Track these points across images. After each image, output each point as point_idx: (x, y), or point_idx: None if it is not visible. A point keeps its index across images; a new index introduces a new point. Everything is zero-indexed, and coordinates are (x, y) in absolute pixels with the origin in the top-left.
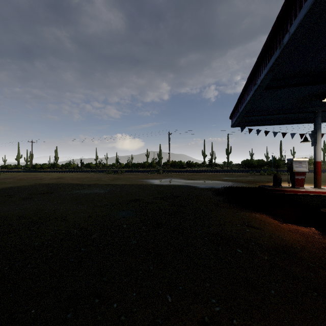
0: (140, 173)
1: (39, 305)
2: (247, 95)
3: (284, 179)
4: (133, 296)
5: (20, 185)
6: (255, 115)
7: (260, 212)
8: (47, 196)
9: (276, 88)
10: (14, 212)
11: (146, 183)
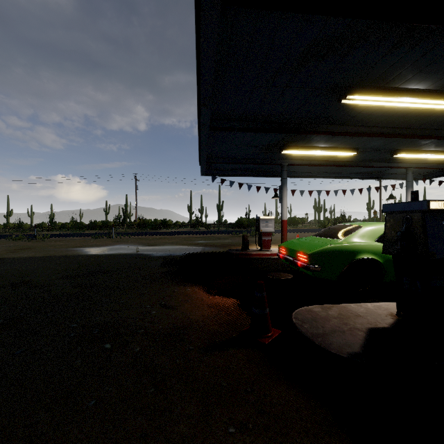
0: (79, 238)
1: None
2: None
3: None
4: None
5: None
6: (222, 163)
7: (197, 284)
8: None
9: (226, 131)
10: None
11: (74, 253)
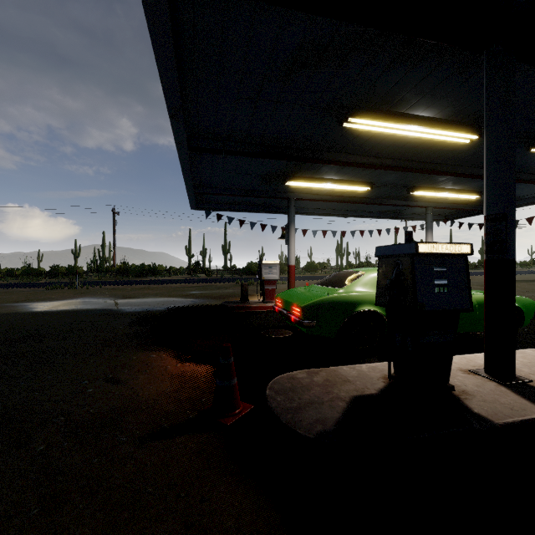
0: (27, 289)
1: None
2: None
3: None
4: None
5: None
6: (216, 194)
7: (168, 348)
8: None
9: (212, 153)
10: None
11: (11, 310)
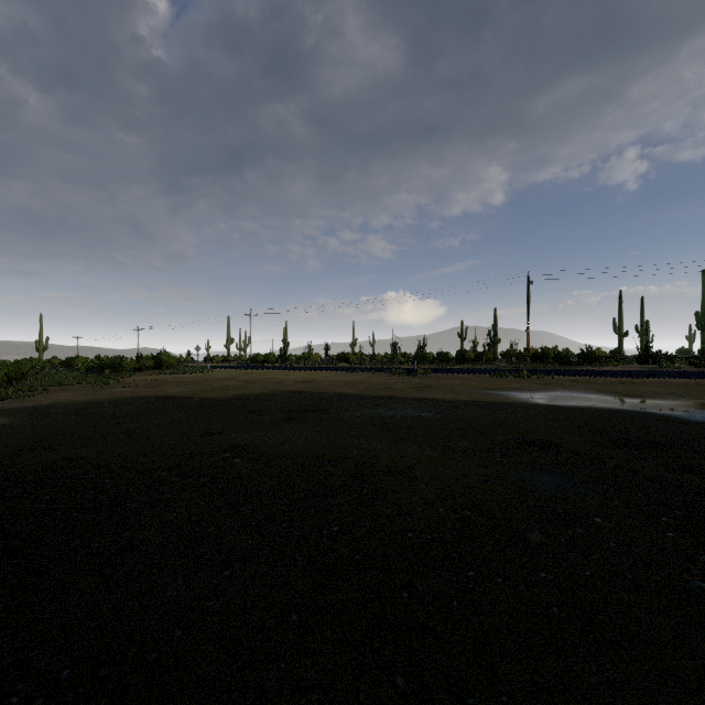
0: (468, 375)
1: None
2: None
3: None
4: None
5: (256, 393)
6: None
7: None
8: (320, 417)
9: None
10: (294, 446)
11: (511, 399)
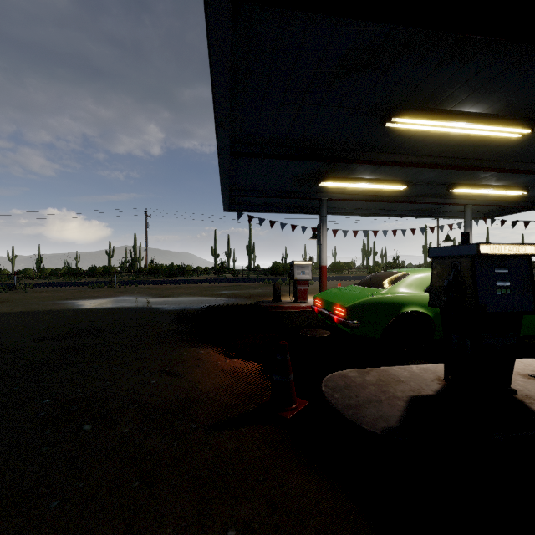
0: (72, 288)
1: None
2: None
3: None
4: None
5: None
6: (249, 196)
7: (214, 345)
8: None
9: (251, 157)
10: None
11: (63, 307)
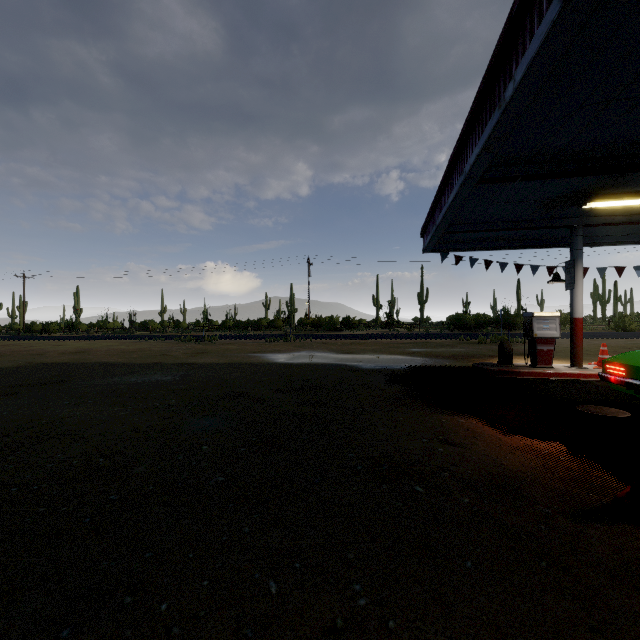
0: (249, 341)
1: (4, 616)
2: (448, 193)
3: (520, 351)
4: (203, 587)
5: None
6: (467, 231)
7: (469, 415)
8: (49, 389)
9: (500, 182)
10: None
11: (260, 360)
